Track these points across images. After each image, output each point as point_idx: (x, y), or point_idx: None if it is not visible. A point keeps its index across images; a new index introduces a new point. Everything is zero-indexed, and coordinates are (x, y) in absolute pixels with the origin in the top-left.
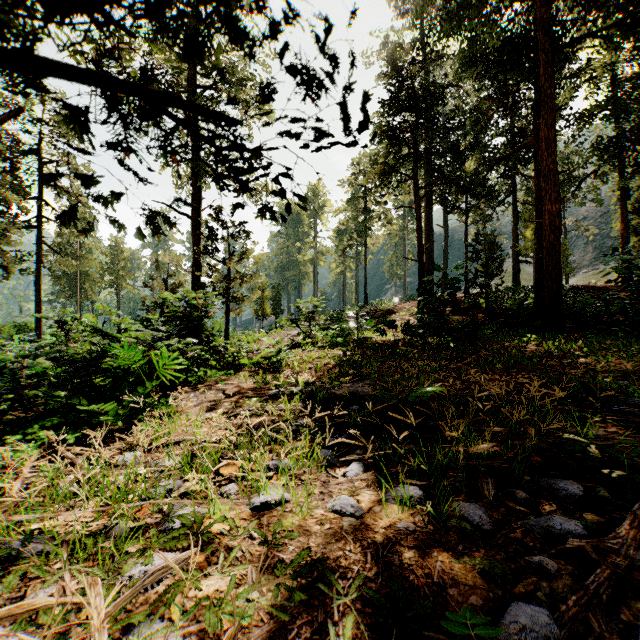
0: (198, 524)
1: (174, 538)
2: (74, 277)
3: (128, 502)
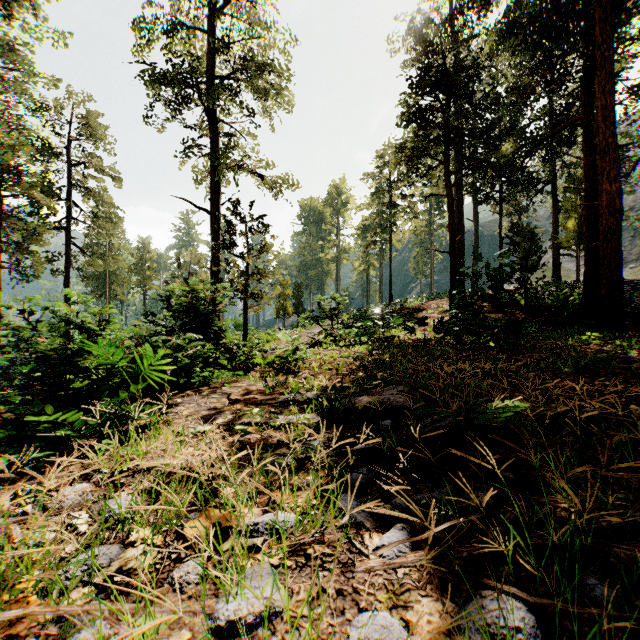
0: None
1: None
2: (103, 277)
3: (16, 594)
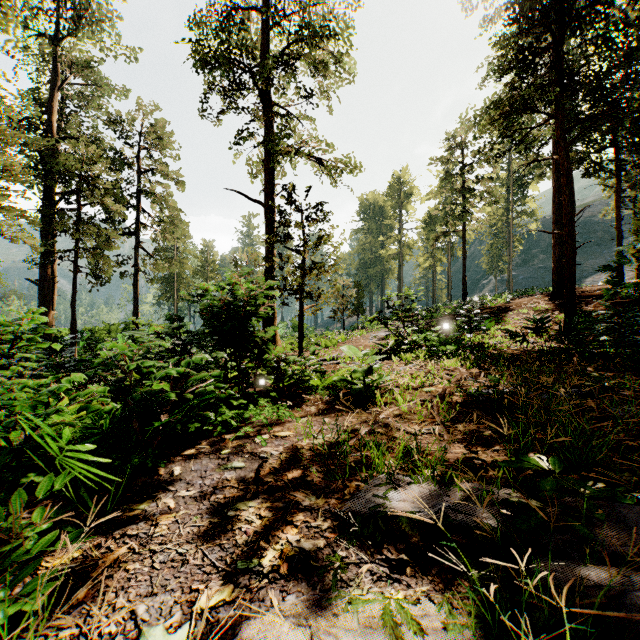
0: None
1: None
2: (172, 280)
3: None
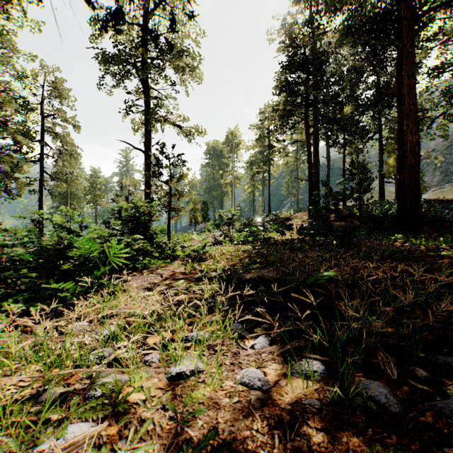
0: (116, 394)
1: (92, 408)
2: (66, 196)
3: (64, 368)
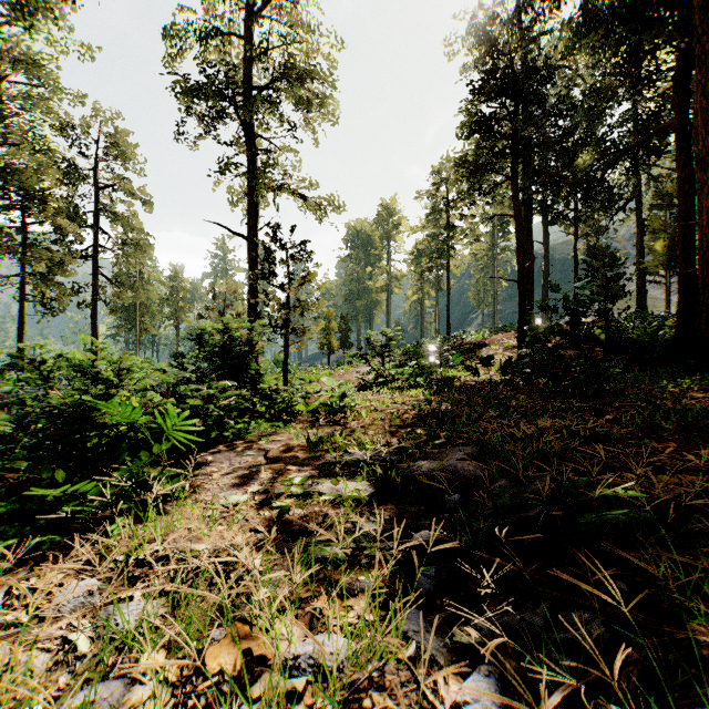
0: None
1: None
2: (133, 309)
3: None
